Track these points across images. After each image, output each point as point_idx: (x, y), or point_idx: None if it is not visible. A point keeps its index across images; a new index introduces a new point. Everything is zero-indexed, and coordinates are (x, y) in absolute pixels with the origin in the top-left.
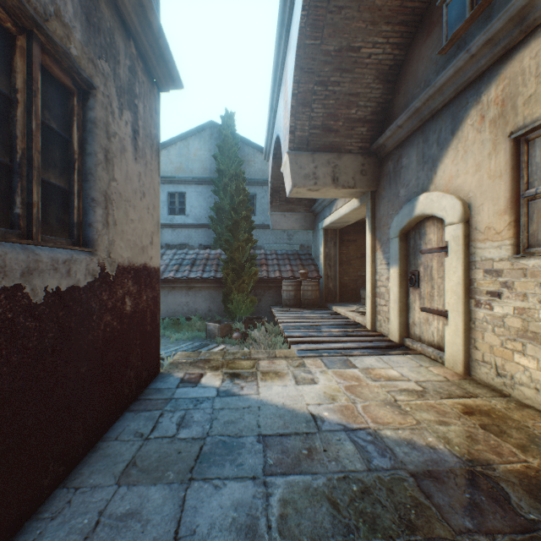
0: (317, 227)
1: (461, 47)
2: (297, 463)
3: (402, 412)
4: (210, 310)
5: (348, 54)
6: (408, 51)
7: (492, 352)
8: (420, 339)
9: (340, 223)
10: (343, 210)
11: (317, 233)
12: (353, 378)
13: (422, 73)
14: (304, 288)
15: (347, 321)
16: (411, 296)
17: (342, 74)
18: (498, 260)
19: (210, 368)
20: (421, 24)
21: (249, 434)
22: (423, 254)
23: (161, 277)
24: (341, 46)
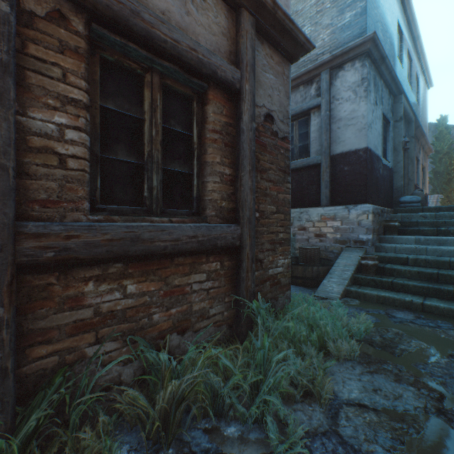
0: None
1: None
2: None
3: None
4: None
5: None
6: None
7: None
8: None
9: None
10: None
11: None
12: None
13: None
14: None
15: None
16: None
17: None
18: None
19: None
20: None
21: None
22: None
23: None
24: None
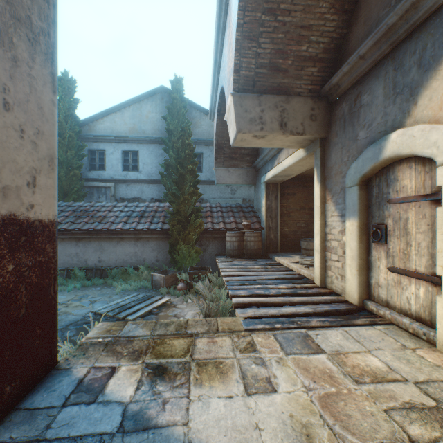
0: (259, 182)
1: None
2: None
3: None
4: (158, 260)
5: None
6: None
7: None
8: (388, 304)
9: (282, 176)
10: (287, 162)
11: (259, 187)
12: (325, 376)
13: None
14: (247, 239)
15: (291, 274)
16: (373, 252)
17: (294, 0)
18: None
19: (128, 356)
20: None
21: None
22: (392, 204)
23: (109, 229)
24: None
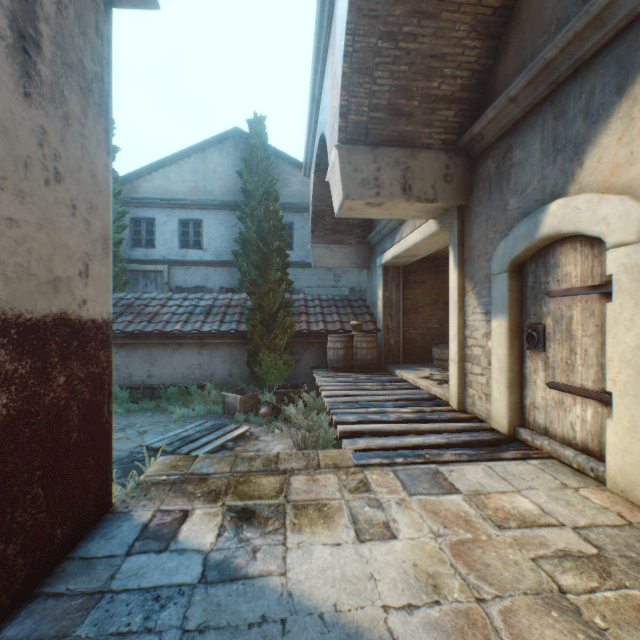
0: (373, 264)
1: None
2: None
3: (594, 637)
4: (231, 375)
5: None
6: None
7: None
8: (547, 432)
9: (406, 258)
10: (413, 237)
11: (373, 272)
12: (459, 520)
13: (552, 8)
14: (357, 345)
15: (419, 394)
16: (528, 363)
17: (421, 22)
18: None
19: (203, 498)
20: None
21: None
22: (552, 298)
23: (163, 331)
24: None
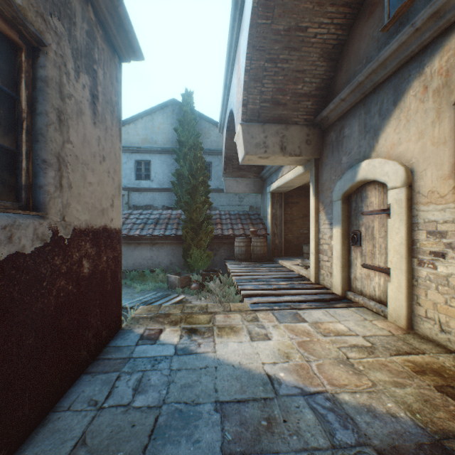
0: (265, 191)
1: (403, 24)
2: (256, 439)
3: (356, 372)
4: (172, 263)
5: (296, 33)
6: (350, 32)
7: (436, 308)
8: (362, 293)
9: (285, 187)
10: (289, 175)
11: (265, 196)
12: (304, 333)
13: (364, 50)
14: (254, 244)
15: (292, 274)
16: (352, 253)
17: (290, 52)
18: (442, 222)
19: (169, 324)
20: (363, 5)
21: (206, 400)
22: (364, 216)
23: (128, 235)
24: (290, 25)
